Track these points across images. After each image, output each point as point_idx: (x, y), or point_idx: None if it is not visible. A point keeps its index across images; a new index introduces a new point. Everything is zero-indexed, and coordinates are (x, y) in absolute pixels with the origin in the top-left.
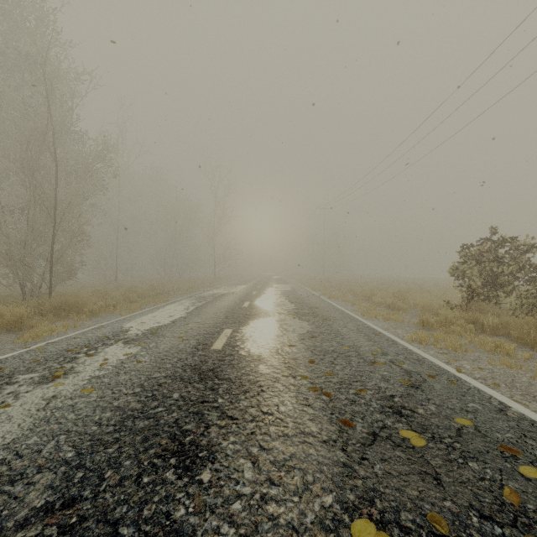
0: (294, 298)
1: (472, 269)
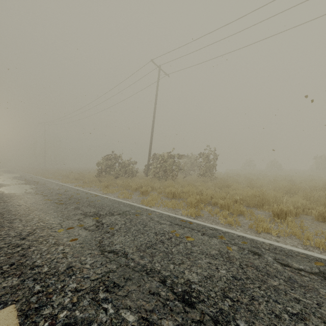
0: (23, 179)
1: (103, 163)
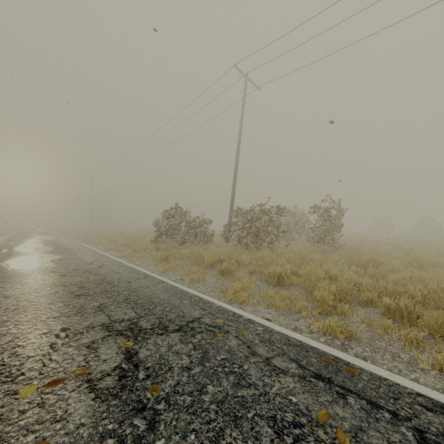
0: (54, 244)
1: (162, 222)
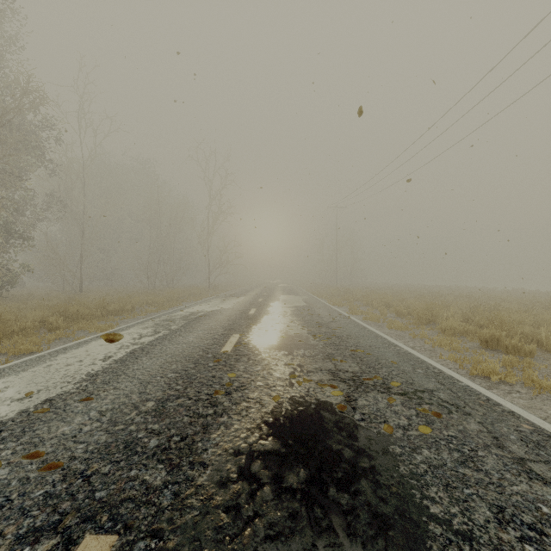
0: (314, 323)
1: None
